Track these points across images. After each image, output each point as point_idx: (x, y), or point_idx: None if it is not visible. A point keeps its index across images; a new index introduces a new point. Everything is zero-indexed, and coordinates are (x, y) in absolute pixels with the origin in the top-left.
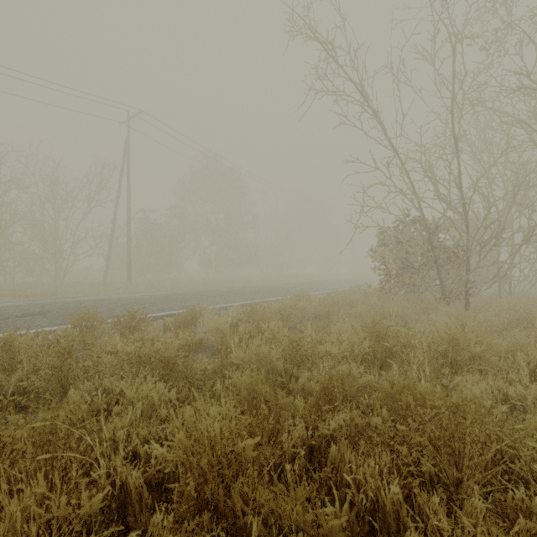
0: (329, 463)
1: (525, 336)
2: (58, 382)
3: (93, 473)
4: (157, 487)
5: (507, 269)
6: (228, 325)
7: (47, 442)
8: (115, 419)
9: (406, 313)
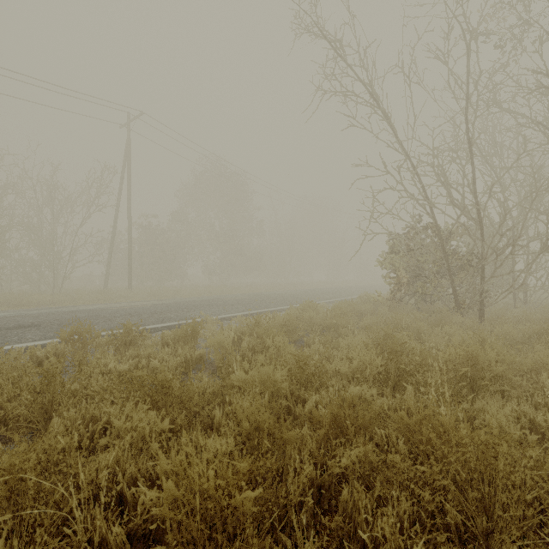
0: (340, 508)
1: (548, 353)
2: (41, 408)
3: (67, 529)
4: (144, 539)
5: (524, 278)
6: (231, 339)
7: (14, 492)
8: (101, 453)
9: (419, 325)
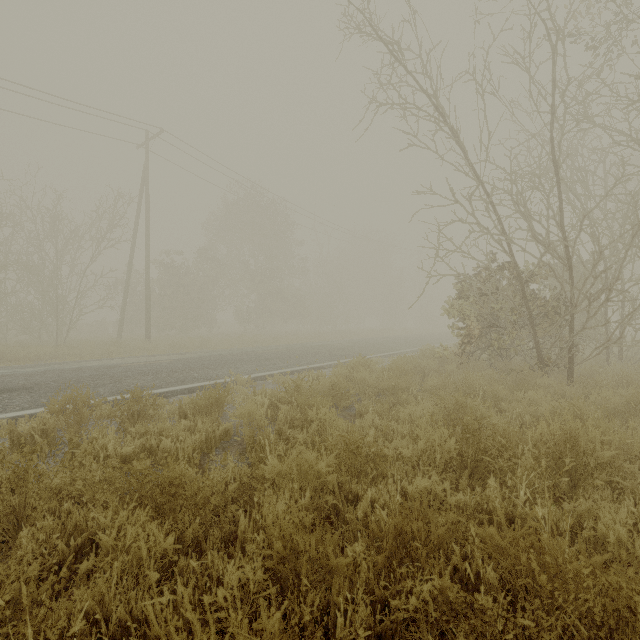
0: None
1: None
2: (9, 513)
3: None
4: None
5: (623, 331)
6: (264, 409)
7: None
8: (81, 584)
9: (496, 389)
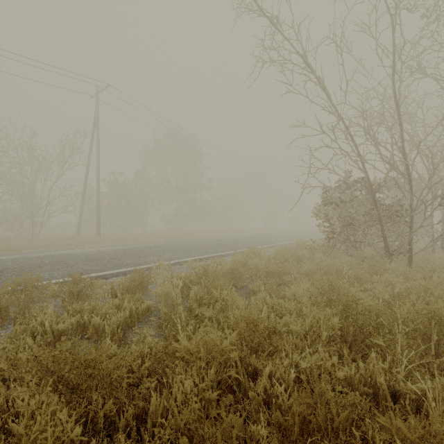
0: None
1: None
2: None
3: None
4: None
5: None
6: (179, 289)
7: None
8: None
9: (359, 273)
